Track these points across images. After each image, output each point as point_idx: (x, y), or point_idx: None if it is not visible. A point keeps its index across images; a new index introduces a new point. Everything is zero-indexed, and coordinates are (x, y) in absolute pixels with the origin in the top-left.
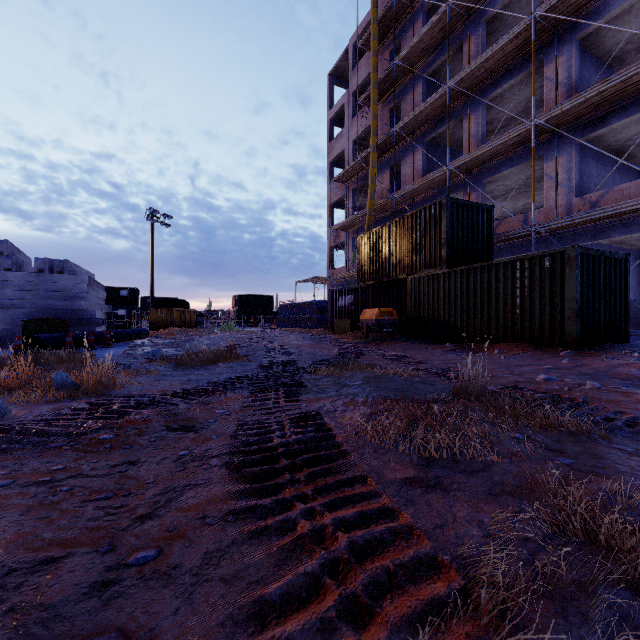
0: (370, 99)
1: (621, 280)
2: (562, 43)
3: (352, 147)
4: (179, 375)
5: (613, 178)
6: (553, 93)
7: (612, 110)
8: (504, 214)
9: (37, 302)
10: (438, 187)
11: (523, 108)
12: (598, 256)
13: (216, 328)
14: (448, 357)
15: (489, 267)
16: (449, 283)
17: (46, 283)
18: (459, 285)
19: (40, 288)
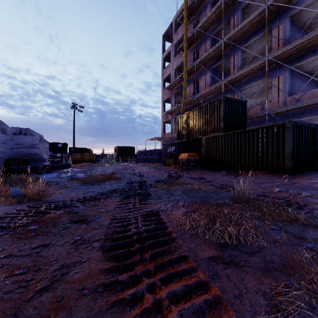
0: (183, 47)
1: (313, 138)
2: (281, 18)
3: (174, 72)
4: (83, 188)
5: (306, 87)
6: (276, 44)
7: (307, 52)
8: (251, 105)
9: (13, 150)
10: (218, 92)
11: (261, 52)
12: (301, 126)
13: (106, 163)
14: (225, 178)
15: (245, 132)
16: (224, 140)
17: (17, 140)
18: (229, 141)
19: (14, 142)
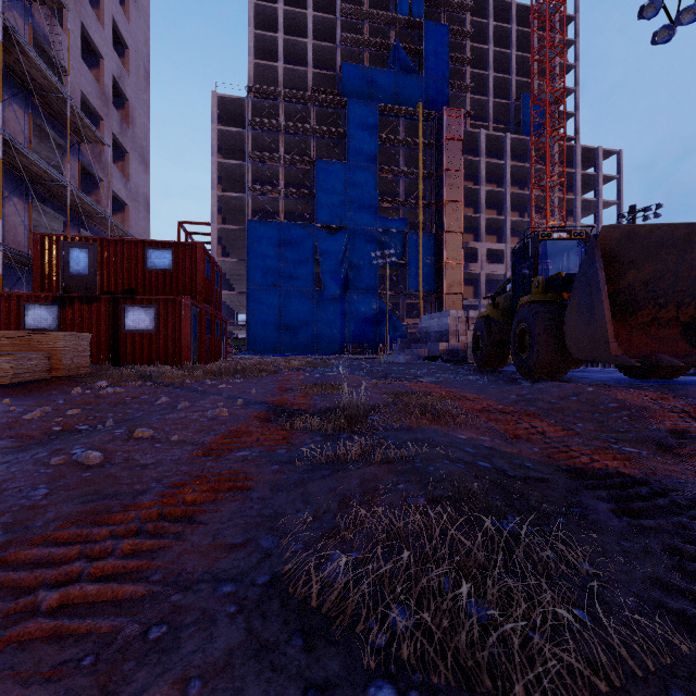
0: None
1: None
2: None
3: None
4: None
5: None
6: None
7: None
8: None
9: None
10: None
11: None
12: None
13: None
14: None
15: None
16: None
17: None
18: None
19: None
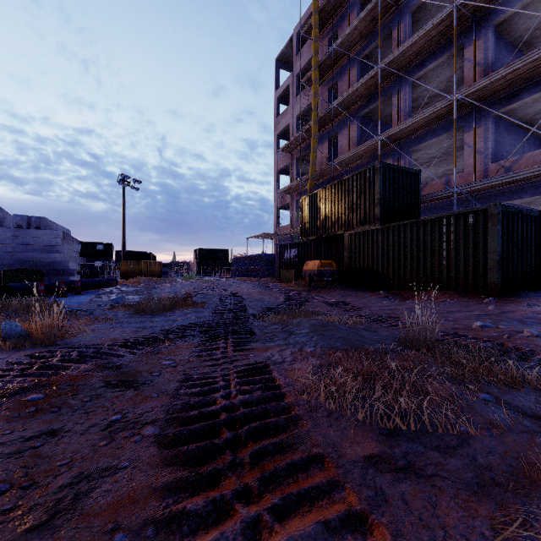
0: (311, 80)
1: (536, 235)
2: (480, 28)
3: (296, 122)
4: (135, 322)
5: (523, 147)
6: (472, 72)
7: (524, 86)
8: (427, 179)
9: (16, 254)
10: (370, 155)
11: (444, 87)
12: (516, 213)
13: (179, 277)
14: (384, 304)
15: (418, 223)
16: (382, 238)
17: (24, 237)
18: (391, 239)
19: (19, 242)
